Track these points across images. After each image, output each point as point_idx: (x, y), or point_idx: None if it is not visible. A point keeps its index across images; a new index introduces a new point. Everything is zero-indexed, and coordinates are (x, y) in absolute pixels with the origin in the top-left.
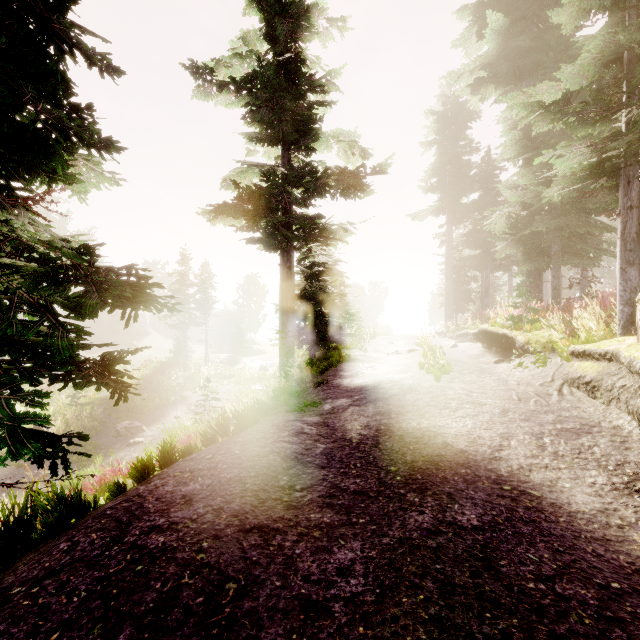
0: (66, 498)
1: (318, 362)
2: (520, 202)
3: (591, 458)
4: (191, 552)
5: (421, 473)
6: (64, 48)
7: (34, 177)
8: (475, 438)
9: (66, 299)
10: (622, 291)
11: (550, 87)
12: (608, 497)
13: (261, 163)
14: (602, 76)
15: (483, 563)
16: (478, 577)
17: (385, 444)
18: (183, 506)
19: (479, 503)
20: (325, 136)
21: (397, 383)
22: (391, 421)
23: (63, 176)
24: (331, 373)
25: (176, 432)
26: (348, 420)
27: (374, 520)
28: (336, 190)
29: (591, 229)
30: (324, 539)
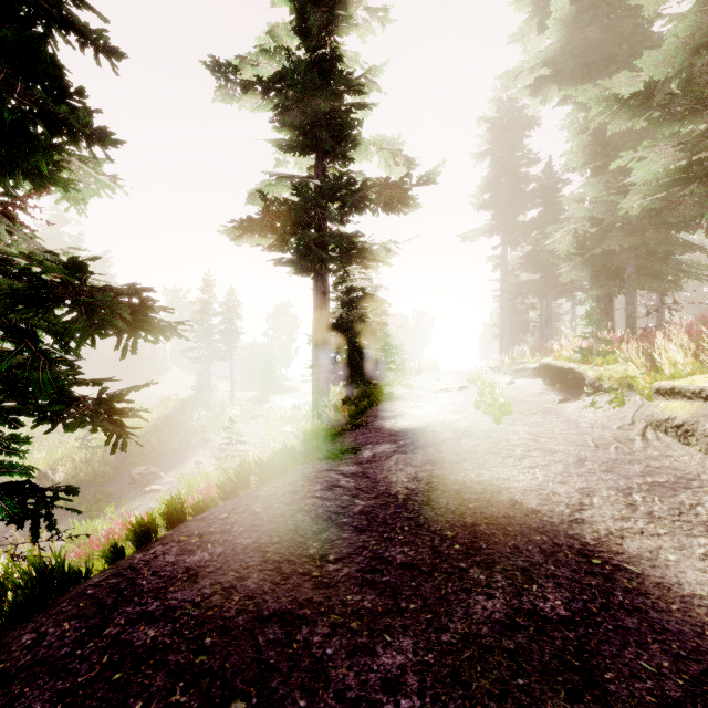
0: (45, 569)
1: (356, 401)
2: (588, 217)
3: (696, 521)
4: (188, 653)
5: (485, 540)
6: (52, 24)
7: (12, 176)
8: (548, 494)
9: (53, 325)
10: None
11: (629, 78)
12: None
13: (292, 174)
14: (691, 64)
15: (582, 676)
16: (578, 700)
17: (438, 501)
18: (185, 583)
19: (564, 583)
20: (364, 143)
21: (449, 426)
22: (444, 472)
23: (51, 178)
24: (371, 413)
25: (196, 480)
26: (392, 470)
27: (429, 606)
28: (377, 204)
29: (672, 247)
30: (364, 633)
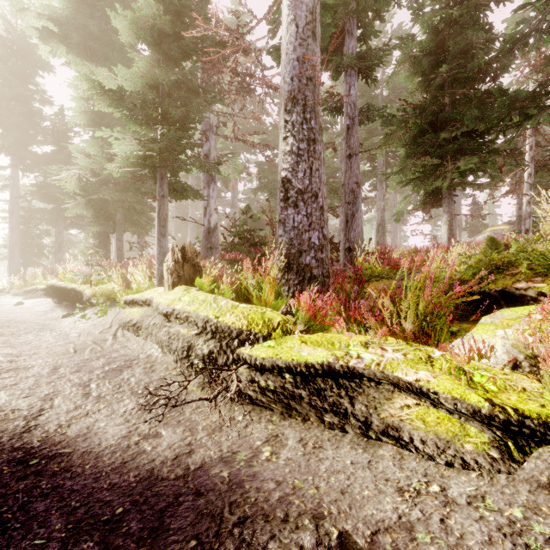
0: None
1: None
2: (90, 169)
3: (128, 389)
4: None
5: None
6: None
7: None
8: (8, 414)
9: None
10: (159, 254)
11: (110, 76)
12: (134, 419)
13: None
14: (147, 93)
15: None
16: None
17: None
18: None
19: None
20: None
21: None
22: None
23: None
24: None
25: None
26: None
27: None
28: None
29: (144, 207)
30: None
